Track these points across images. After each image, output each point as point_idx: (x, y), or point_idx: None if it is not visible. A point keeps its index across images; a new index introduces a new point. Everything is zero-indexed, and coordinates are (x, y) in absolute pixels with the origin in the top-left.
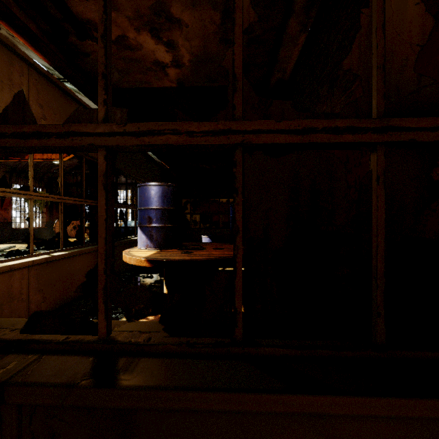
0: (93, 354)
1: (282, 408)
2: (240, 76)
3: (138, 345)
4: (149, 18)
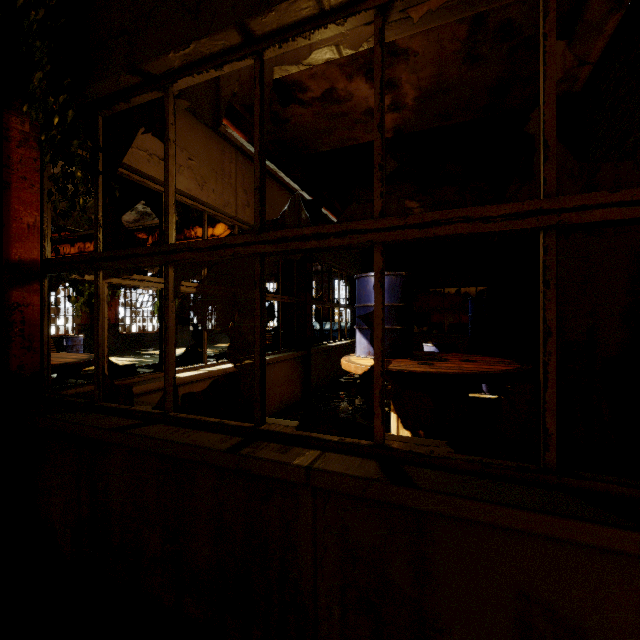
0: (373, 459)
1: (632, 548)
2: (552, 141)
3: (422, 456)
4: (365, 59)
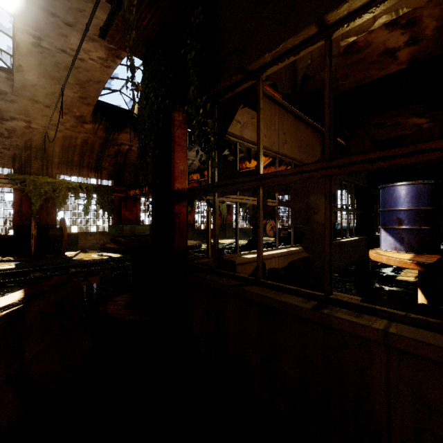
0: None
1: None
2: None
3: None
4: None
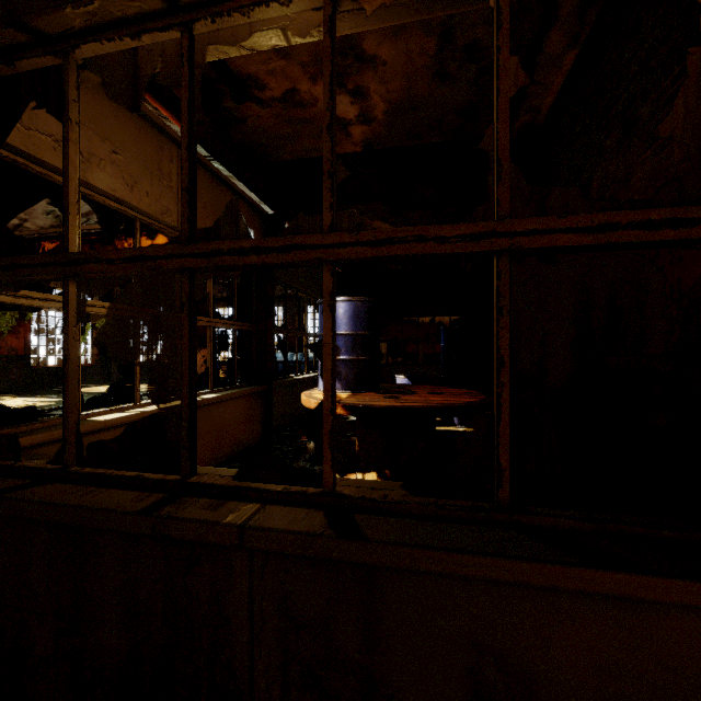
0: (321, 509)
1: (576, 585)
2: (506, 160)
3: (374, 501)
4: None
